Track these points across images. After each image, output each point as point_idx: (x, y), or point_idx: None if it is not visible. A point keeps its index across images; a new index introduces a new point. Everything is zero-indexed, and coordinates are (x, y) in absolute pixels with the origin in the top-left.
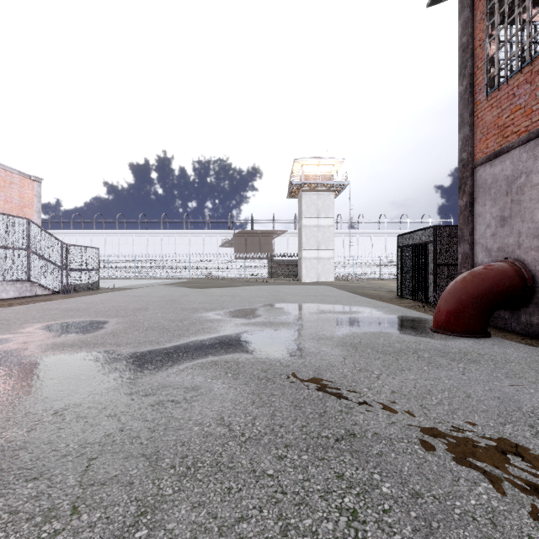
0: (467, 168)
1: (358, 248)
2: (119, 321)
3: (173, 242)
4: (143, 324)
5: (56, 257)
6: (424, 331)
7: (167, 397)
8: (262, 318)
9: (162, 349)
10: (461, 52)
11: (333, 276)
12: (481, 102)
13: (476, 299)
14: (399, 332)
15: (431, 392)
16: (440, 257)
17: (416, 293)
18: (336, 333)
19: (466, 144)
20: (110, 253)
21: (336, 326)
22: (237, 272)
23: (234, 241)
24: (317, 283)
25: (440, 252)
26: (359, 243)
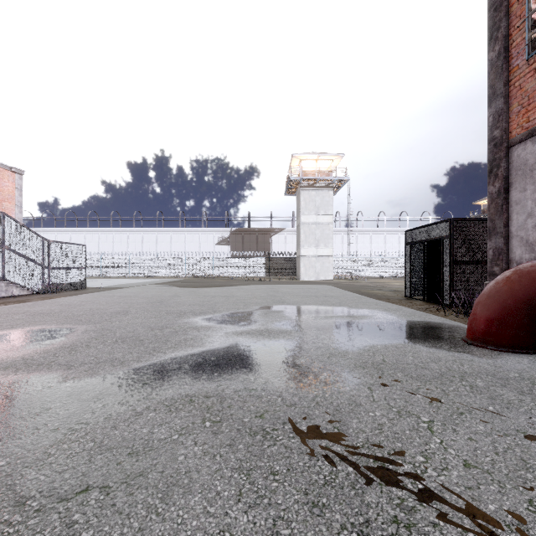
0: (501, 148)
1: (357, 246)
2: (87, 329)
3: (169, 240)
4: (115, 333)
5: (36, 254)
6: (458, 343)
7: (95, 481)
8: (258, 325)
9: (123, 374)
10: (493, 12)
11: (333, 275)
12: (519, 67)
13: (527, 304)
14: (427, 344)
15: (528, 463)
16: (456, 254)
17: (426, 293)
18: (350, 347)
19: (499, 119)
20: (104, 251)
21: (347, 336)
22: (233, 270)
23: (231, 239)
24: (316, 282)
25: (456, 248)
26: (358, 241)
